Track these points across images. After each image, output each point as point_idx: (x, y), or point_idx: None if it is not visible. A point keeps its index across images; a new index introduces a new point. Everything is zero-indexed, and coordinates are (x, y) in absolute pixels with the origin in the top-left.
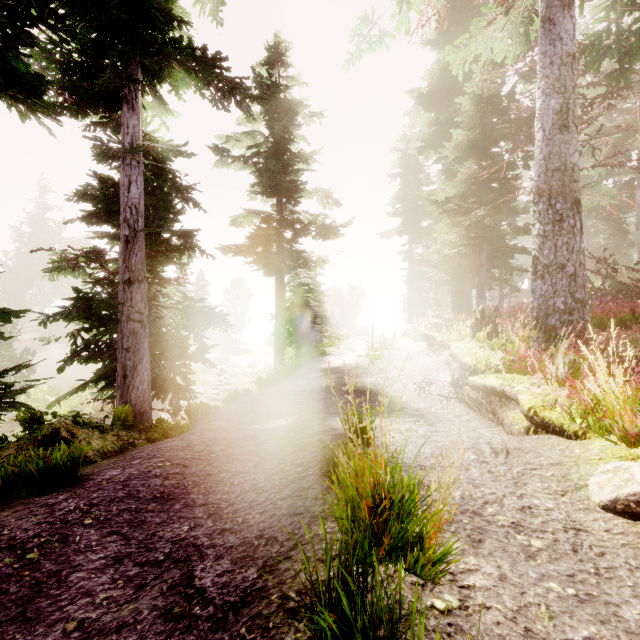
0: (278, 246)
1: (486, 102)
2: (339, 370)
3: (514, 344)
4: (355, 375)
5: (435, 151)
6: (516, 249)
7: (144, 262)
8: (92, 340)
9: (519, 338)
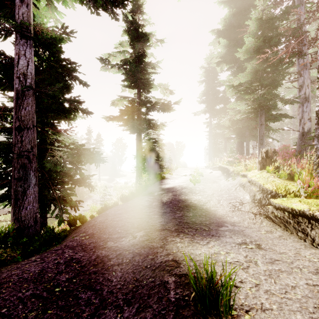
0: (138, 116)
1: (265, 22)
2: (174, 189)
3: (297, 174)
4: (184, 193)
5: (226, 64)
6: (282, 115)
7: (33, 115)
8: (4, 171)
9: (304, 170)
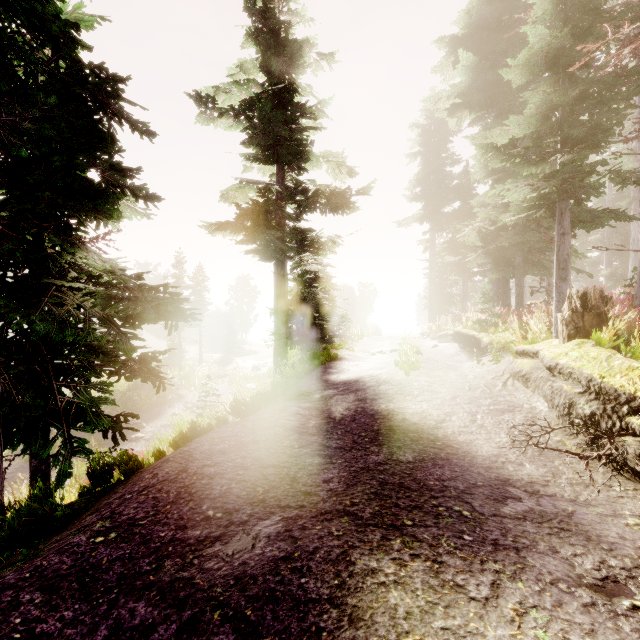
0: (278, 224)
1: None
2: (359, 386)
3: None
4: (386, 396)
5: (470, 111)
6: (611, 212)
7: None
8: None
9: None
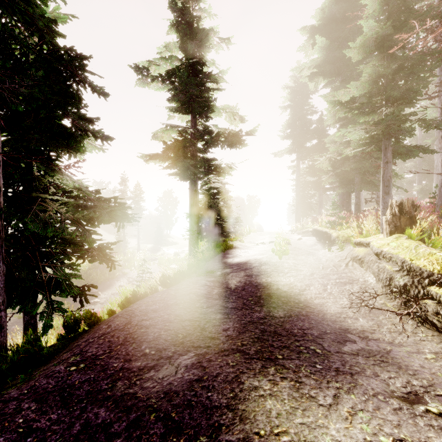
0: (192, 155)
1: None
2: (247, 266)
3: None
4: (265, 273)
5: (324, 77)
6: (420, 147)
7: None
8: None
9: None
